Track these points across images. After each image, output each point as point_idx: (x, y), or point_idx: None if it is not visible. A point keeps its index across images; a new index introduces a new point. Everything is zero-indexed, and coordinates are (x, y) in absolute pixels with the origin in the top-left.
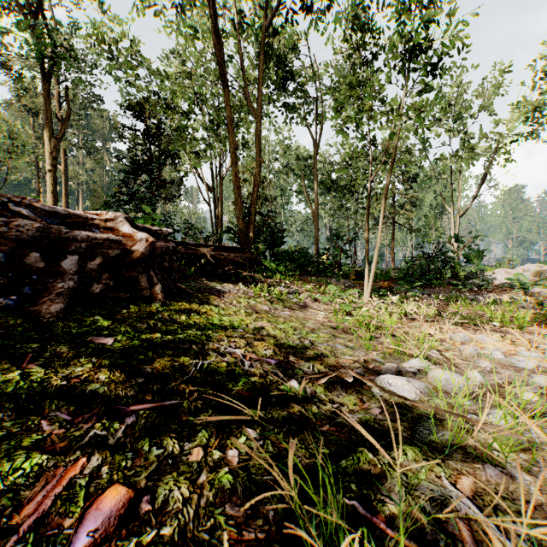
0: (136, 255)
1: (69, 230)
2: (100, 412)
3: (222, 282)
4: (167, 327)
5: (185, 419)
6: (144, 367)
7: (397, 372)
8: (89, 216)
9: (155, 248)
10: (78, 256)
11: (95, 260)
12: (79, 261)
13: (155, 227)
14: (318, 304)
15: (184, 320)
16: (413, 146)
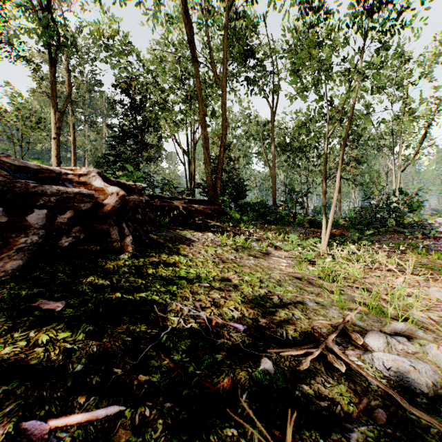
0: (107, 208)
1: (39, 184)
2: (2, 434)
3: (193, 231)
4: (130, 284)
5: (124, 439)
6: (90, 342)
7: (385, 343)
8: (62, 171)
9: (127, 201)
10: (46, 210)
11: (65, 213)
12: (48, 214)
13: (130, 182)
14: (279, 251)
15: (150, 274)
16: (358, 112)
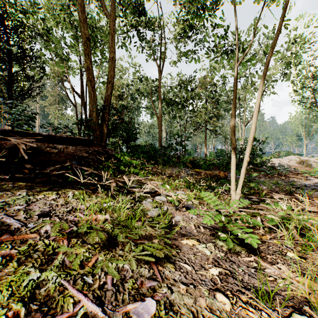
0: None
1: None
2: None
3: (42, 189)
4: None
5: None
6: None
7: None
8: None
9: None
10: None
11: None
12: None
13: None
14: (182, 212)
15: None
16: (218, 81)
